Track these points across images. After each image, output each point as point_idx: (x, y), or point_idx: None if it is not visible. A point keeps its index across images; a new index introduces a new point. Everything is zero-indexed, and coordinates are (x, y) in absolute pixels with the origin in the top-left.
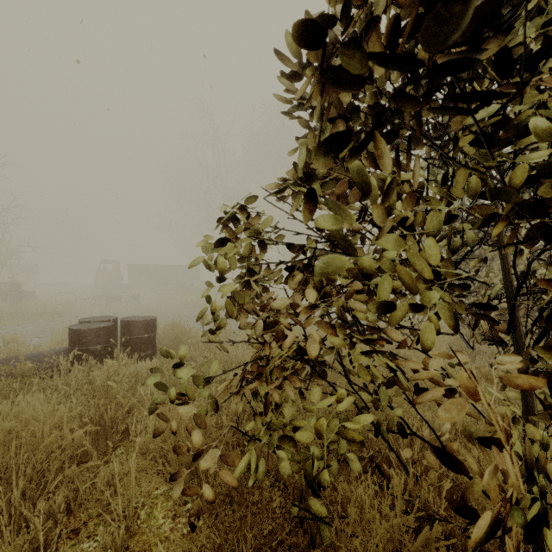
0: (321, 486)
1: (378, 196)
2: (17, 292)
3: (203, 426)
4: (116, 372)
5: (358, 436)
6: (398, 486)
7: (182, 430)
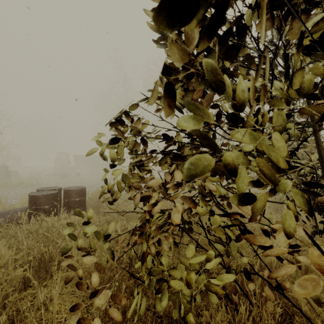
0: (189, 323)
1: (243, 82)
2: (6, 171)
3: (102, 271)
4: (53, 224)
5: (218, 288)
6: (244, 312)
7: (92, 268)
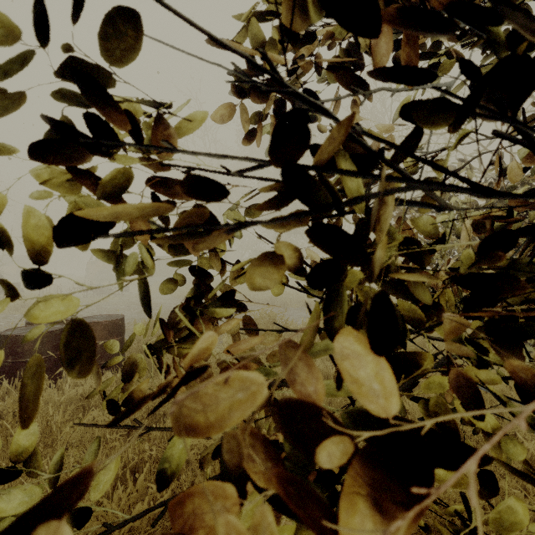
0: None
1: None
2: None
3: None
4: None
5: None
6: None
7: None
